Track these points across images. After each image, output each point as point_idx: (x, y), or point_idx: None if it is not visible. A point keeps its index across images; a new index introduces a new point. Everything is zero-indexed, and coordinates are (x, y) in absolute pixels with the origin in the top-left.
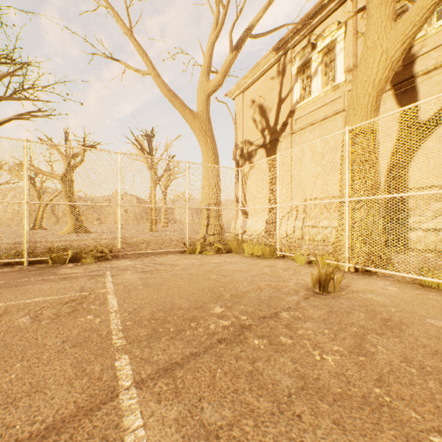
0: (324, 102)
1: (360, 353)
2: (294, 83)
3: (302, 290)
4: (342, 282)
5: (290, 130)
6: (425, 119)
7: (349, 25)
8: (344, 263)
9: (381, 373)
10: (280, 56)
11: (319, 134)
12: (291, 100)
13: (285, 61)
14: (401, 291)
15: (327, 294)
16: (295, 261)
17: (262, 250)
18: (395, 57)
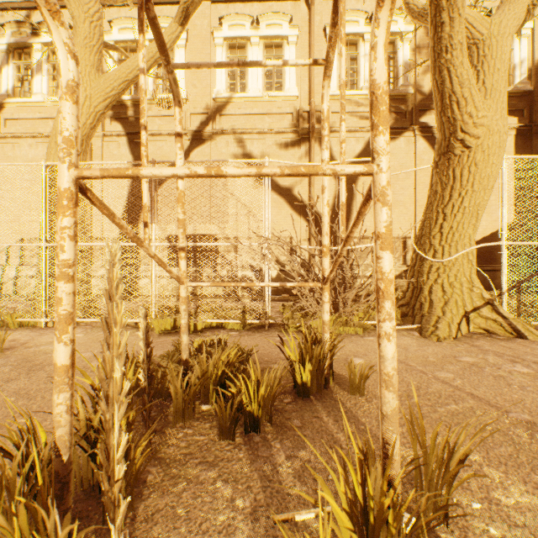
0: (52, 115)
1: None
2: (3, 63)
3: None
4: (23, 341)
5: None
6: None
7: None
8: (41, 318)
9: None
10: None
11: (45, 153)
12: None
13: None
14: (85, 336)
15: None
16: None
17: None
18: (99, 109)
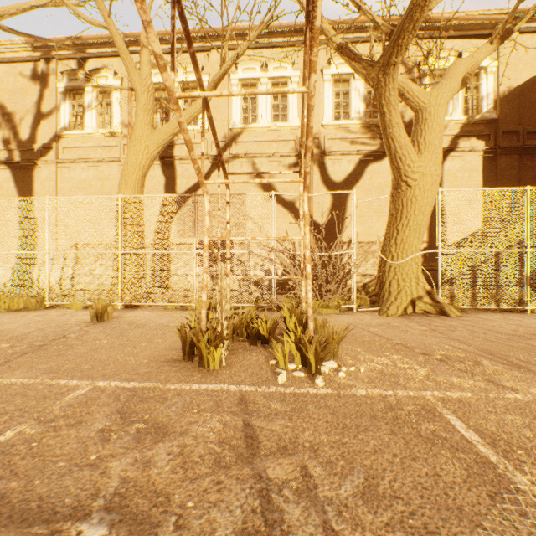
0: (101, 144)
1: (122, 336)
2: (62, 103)
3: (83, 323)
4: (116, 315)
5: (56, 158)
6: (181, 193)
7: (126, 83)
8: (118, 303)
9: (130, 338)
10: (39, 57)
11: (94, 175)
12: (57, 121)
13: (48, 68)
14: (153, 313)
15: (104, 322)
16: (70, 308)
17: (26, 302)
18: (154, 155)
